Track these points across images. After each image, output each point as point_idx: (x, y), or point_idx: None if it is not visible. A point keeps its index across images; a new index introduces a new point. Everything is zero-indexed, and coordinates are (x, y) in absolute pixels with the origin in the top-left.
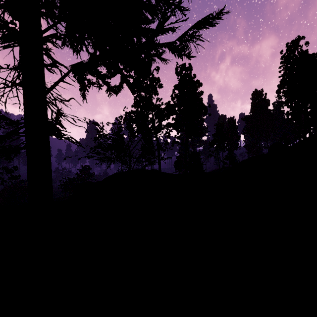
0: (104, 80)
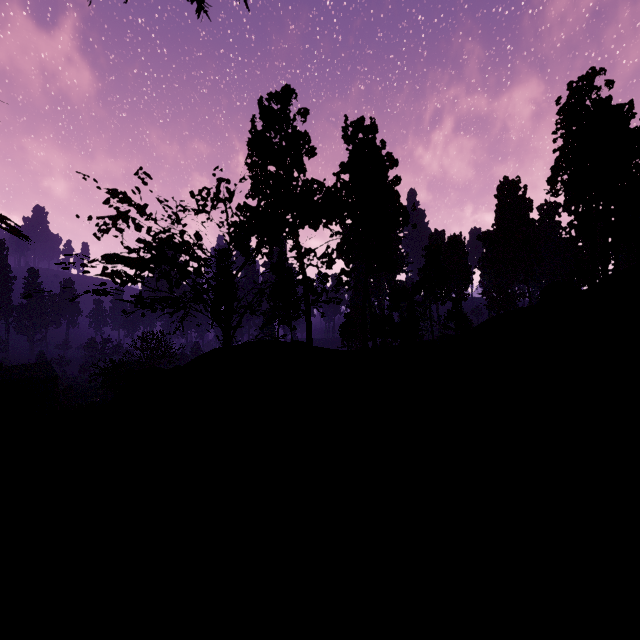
0: None
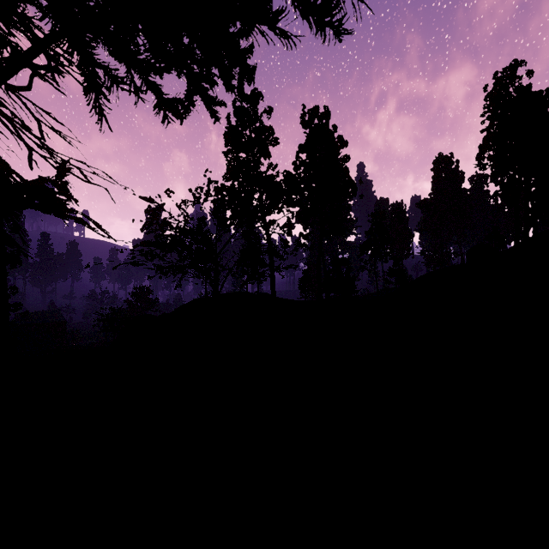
0: (148, 79)
